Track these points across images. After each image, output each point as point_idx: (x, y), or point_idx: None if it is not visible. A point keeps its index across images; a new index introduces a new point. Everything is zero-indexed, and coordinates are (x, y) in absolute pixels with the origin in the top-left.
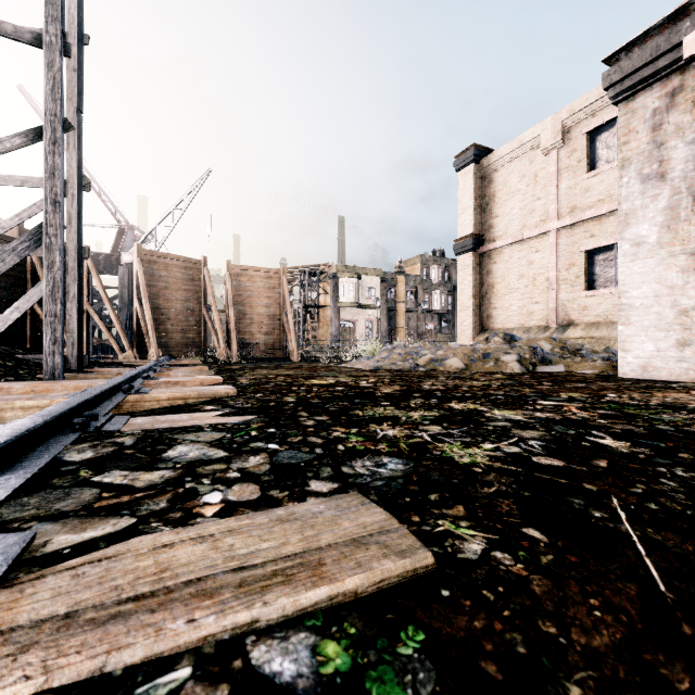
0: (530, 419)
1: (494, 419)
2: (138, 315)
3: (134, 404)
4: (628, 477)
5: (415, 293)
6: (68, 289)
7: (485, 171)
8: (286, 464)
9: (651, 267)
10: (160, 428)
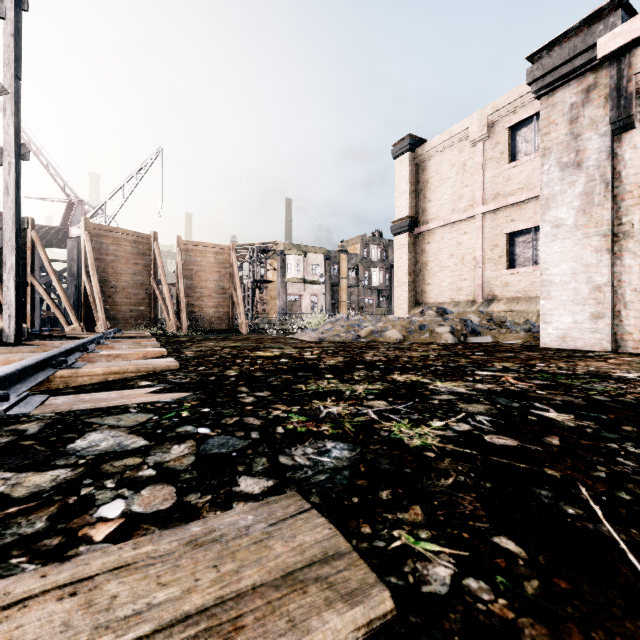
0: (473, 391)
1: (438, 392)
2: (86, 288)
3: (64, 380)
4: (585, 457)
5: (356, 270)
6: (5, 260)
7: (420, 159)
8: (214, 454)
9: (568, 247)
10: (78, 409)
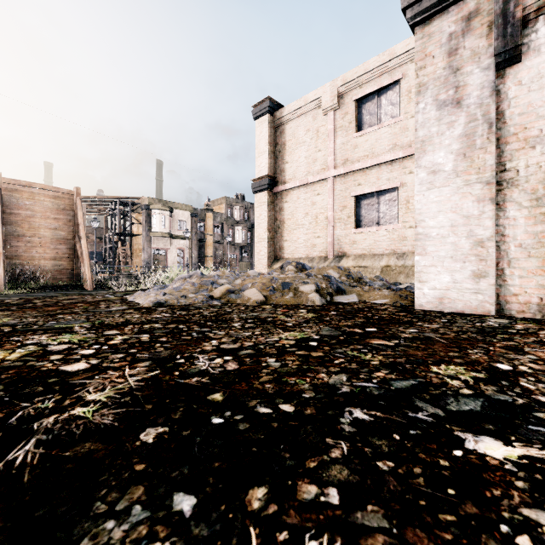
0: None
1: None
2: None
3: None
4: None
5: (221, 228)
6: None
7: (278, 122)
8: None
9: (447, 196)
10: None
